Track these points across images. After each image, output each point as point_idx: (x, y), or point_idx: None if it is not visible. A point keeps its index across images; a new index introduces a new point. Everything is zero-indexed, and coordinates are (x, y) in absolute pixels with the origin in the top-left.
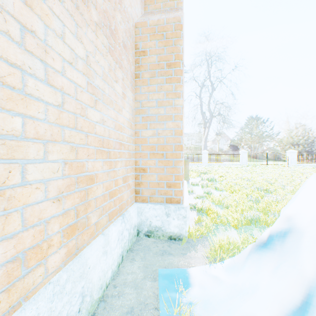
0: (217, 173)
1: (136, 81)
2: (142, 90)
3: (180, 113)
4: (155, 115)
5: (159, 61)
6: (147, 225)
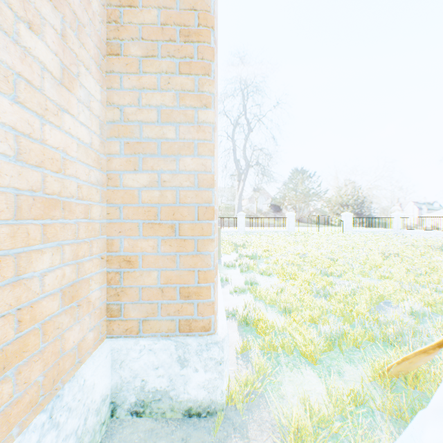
0: (259, 245)
1: (110, 60)
2: (125, 81)
3: (211, 139)
4: (155, 141)
5: (165, 24)
6: (136, 389)
